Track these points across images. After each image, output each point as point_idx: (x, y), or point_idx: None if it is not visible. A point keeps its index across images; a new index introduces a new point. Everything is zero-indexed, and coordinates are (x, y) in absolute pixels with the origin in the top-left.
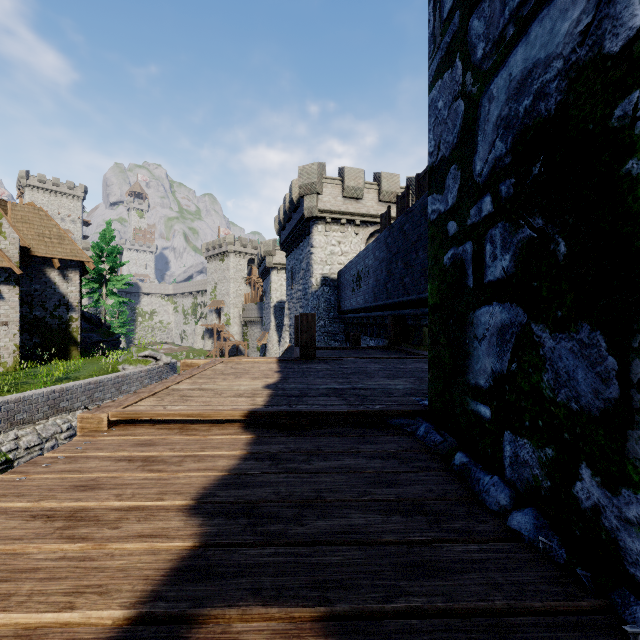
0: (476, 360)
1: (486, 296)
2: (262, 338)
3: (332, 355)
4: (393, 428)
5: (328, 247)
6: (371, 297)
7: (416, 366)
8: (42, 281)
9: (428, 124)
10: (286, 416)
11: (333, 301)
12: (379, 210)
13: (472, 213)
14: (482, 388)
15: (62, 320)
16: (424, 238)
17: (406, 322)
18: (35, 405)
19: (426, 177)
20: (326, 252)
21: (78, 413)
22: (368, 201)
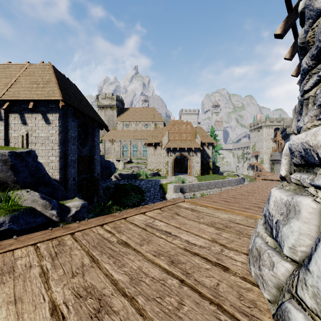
0: None
1: None
2: None
3: None
4: None
5: None
6: None
7: None
8: (202, 150)
9: None
10: None
11: None
12: None
13: None
14: None
15: (207, 161)
16: None
17: None
18: (212, 184)
19: None
20: None
21: (220, 189)
22: None
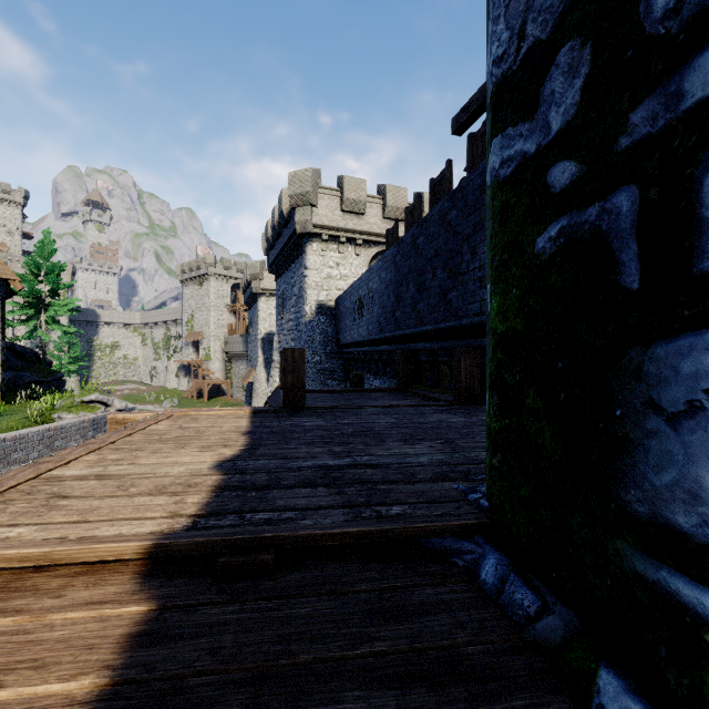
0: (656, 461)
1: (705, 306)
2: (248, 376)
3: (328, 401)
4: (432, 559)
5: (325, 269)
6: (376, 328)
7: (440, 419)
8: None
9: (493, 9)
10: (230, 548)
11: (330, 333)
12: (384, 228)
13: (638, 117)
14: (684, 536)
15: None
16: (444, 253)
17: (419, 358)
18: None
19: (443, 182)
20: (322, 275)
21: None
22: (371, 217)
